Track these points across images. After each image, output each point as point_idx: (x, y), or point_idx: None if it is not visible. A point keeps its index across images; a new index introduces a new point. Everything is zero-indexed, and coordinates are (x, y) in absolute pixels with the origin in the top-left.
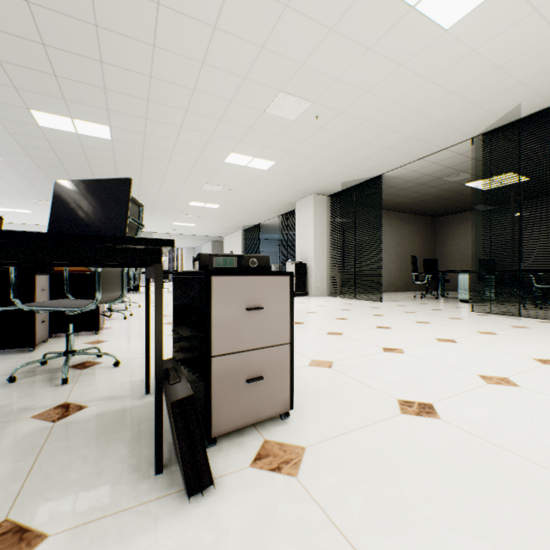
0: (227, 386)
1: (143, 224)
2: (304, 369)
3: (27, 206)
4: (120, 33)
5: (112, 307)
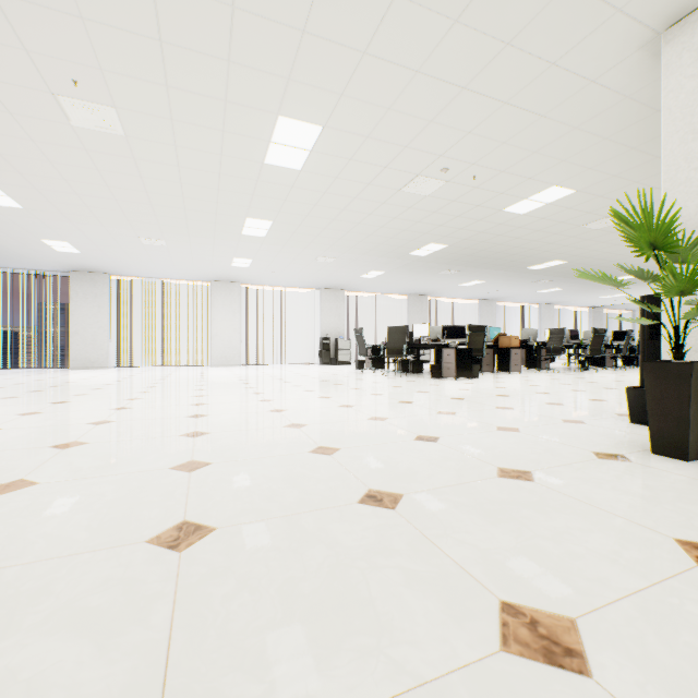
0: (444, 369)
1: (483, 332)
2: (490, 381)
3: (613, 293)
4: (504, 250)
5: (546, 366)
